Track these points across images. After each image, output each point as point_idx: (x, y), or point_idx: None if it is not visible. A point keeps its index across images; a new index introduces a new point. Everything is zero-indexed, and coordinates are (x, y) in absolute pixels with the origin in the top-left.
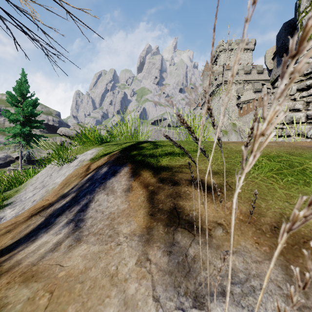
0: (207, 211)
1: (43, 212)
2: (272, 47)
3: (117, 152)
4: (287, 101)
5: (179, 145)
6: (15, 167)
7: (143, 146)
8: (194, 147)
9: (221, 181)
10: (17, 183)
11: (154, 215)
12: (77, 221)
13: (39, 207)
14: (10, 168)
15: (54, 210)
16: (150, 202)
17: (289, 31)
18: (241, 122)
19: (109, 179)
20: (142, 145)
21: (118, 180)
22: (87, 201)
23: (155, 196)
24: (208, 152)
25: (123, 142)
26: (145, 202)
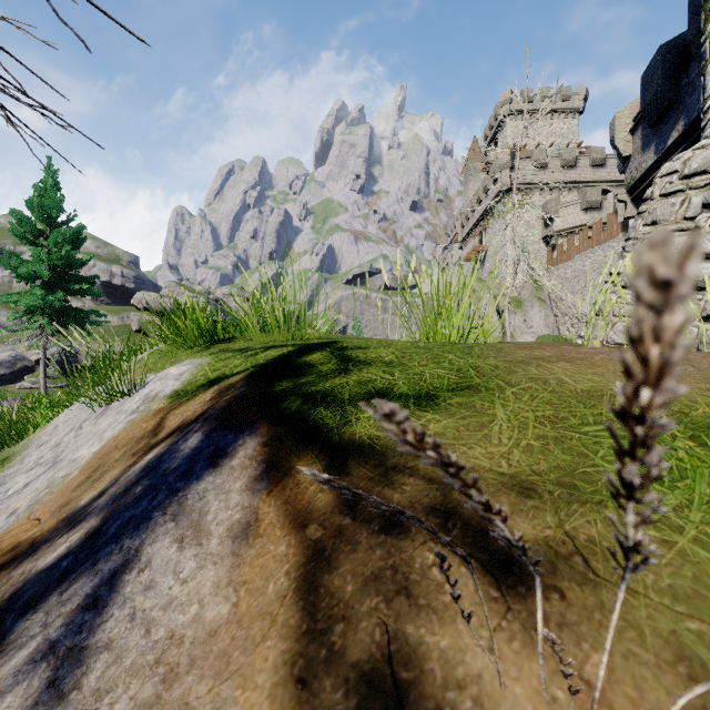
0: (513, 701)
1: (2, 577)
2: (631, 103)
3: (239, 379)
4: (678, 233)
5: (399, 508)
6: (36, 383)
7: (311, 362)
8: (450, 374)
9: (551, 532)
10: (13, 435)
11: (310, 686)
12: (63, 657)
13: (6, 550)
14: (23, 386)
15: (30, 576)
16: (304, 605)
17: (673, 64)
18: (554, 278)
19: (199, 480)
20: (308, 357)
21: (223, 484)
22: (120, 561)
23: (323, 574)
24: (494, 394)
25: (264, 345)
26: (287, 599)
